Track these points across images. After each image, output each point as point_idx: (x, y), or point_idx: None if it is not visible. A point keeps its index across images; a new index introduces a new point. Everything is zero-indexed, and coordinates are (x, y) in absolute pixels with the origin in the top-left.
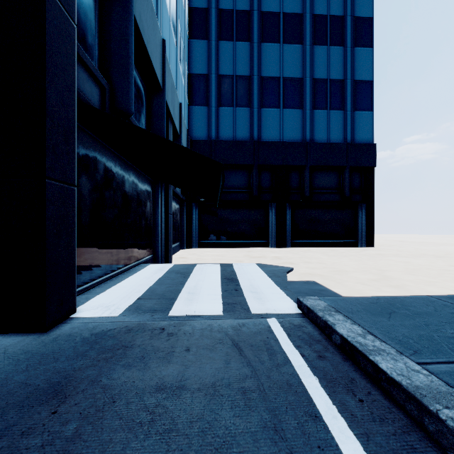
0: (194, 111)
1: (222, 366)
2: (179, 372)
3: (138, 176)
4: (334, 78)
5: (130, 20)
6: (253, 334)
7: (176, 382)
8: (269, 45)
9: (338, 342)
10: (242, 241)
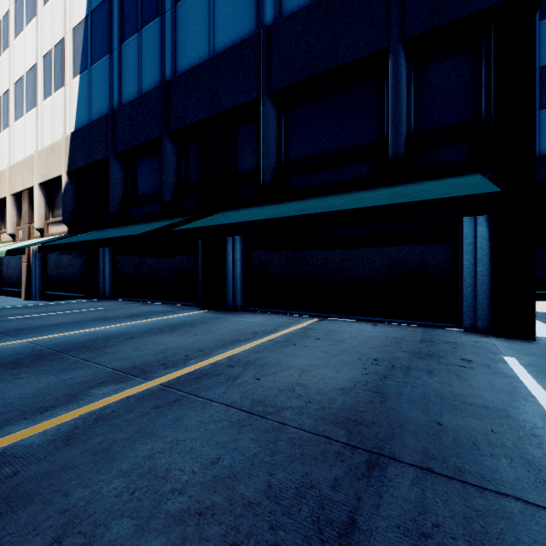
0: None
1: None
2: None
3: None
4: None
5: None
6: None
7: None
8: None
9: None
10: None
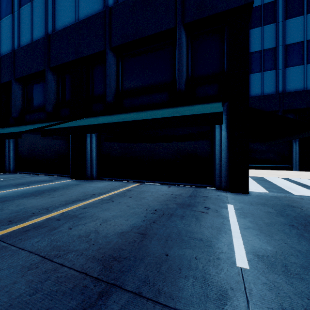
0: None
1: None
2: None
3: None
4: None
5: None
6: None
7: None
8: (293, 20)
9: None
10: (268, 165)
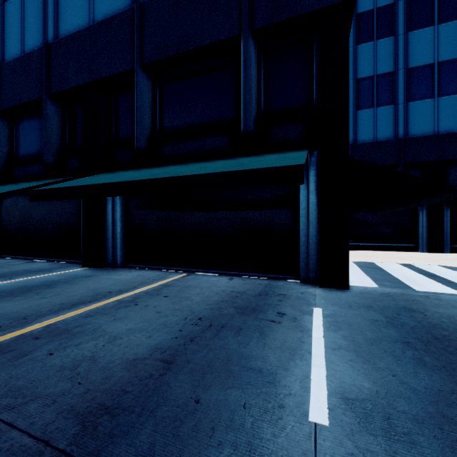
0: None
1: None
2: None
3: None
4: None
5: None
6: None
7: None
8: (418, 32)
9: None
10: (384, 244)
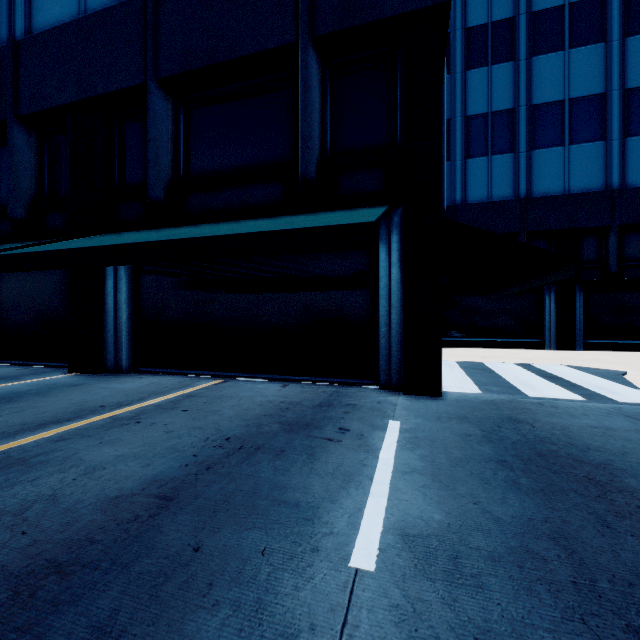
0: None
1: (631, 424)
2: (596, 423)
3: None
4: None
5: (443, 121)
6: (639, 413)
7: (602, 426)
8: (544, 58)
9: None
10: (501, 340)
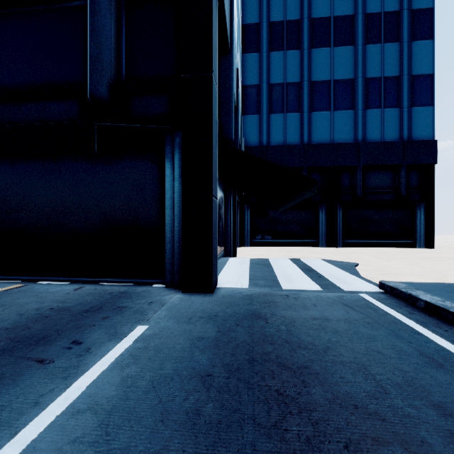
0: (246, 119)
1: (345, 313)
2: (319, 314)
3: (219, 185)
4: (388, 75)
5: (231, 70)
6: (354, 301)
7: (322, 317)
8: (319, 50)
9: (422, 306)
10: (292, 240)
